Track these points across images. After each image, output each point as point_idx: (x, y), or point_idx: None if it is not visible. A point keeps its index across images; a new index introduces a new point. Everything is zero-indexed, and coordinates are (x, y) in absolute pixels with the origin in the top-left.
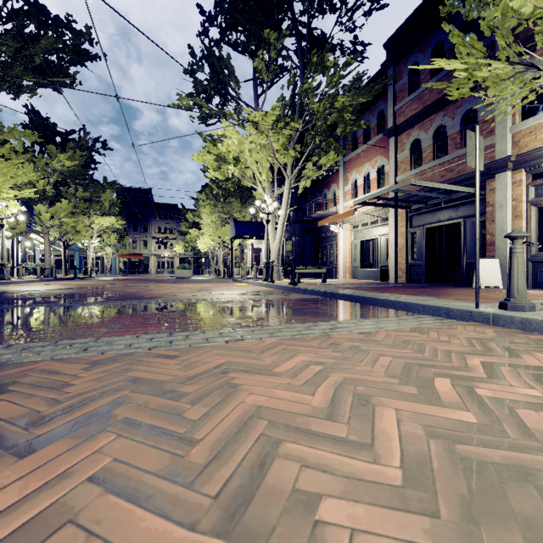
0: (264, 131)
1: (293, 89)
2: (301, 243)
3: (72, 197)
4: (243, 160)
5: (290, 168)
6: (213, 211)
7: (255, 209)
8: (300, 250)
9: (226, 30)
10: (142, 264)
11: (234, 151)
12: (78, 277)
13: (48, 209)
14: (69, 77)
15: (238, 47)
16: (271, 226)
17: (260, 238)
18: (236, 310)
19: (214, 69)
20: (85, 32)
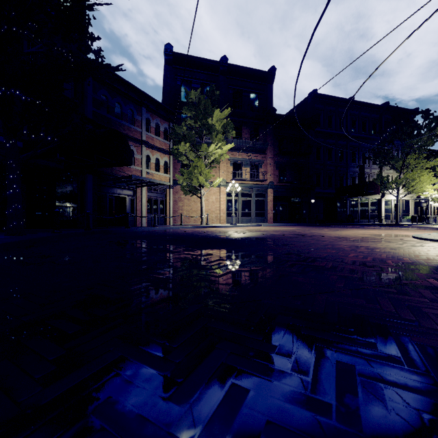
0: None
1: None
2: None
3: None
4: None
5: None
6: None
7: None
8: None
9: None
10: None
11: None
12: None
13: None
14: None
15: None
16: None
17: None
18: None
19: None
20: None
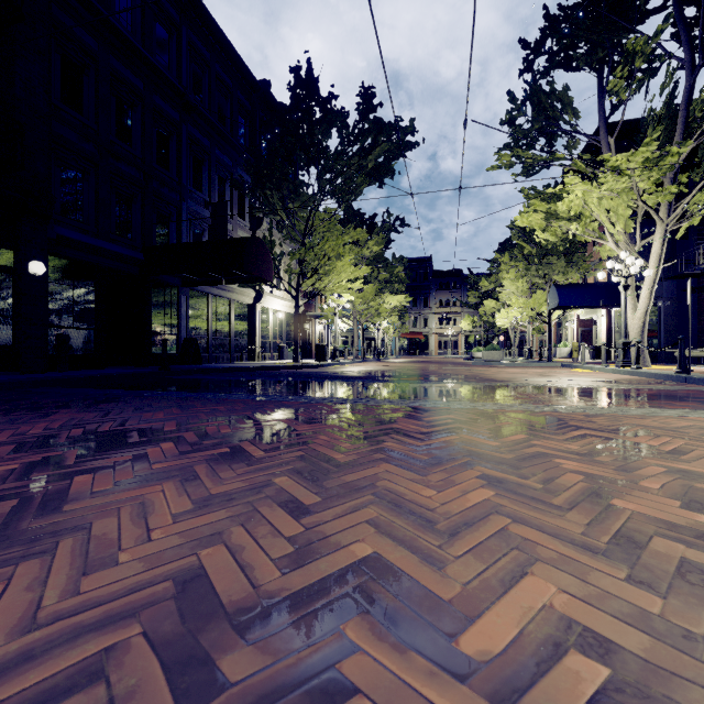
0: (624, 171)
1: (670, 94)
2: (676, 309)
3: (375, 280)
4: (589, 213)
5: (665, 208)
6: (519, 275)
7: (586, 266)
8: (674, 321)
9: (559, 53)
10: (421, 344)
11: (577, 206)
12: (377, 359)
13: (358, 295)
14: (390, 172)
15: (571, 63)
16: (628, 293)
17: (595, 307)
18: (633, 396)
19: (539, 107)
20: (408, 126)
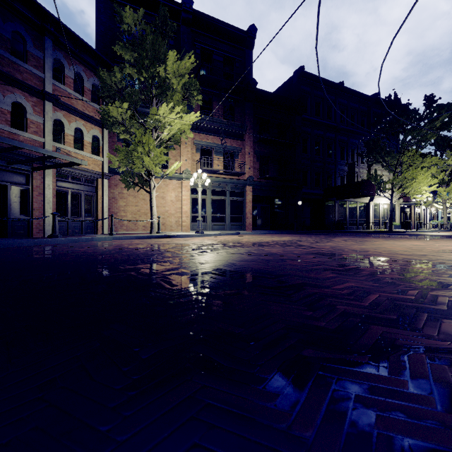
0: None
1: None
2: None
3: None
4: None
5: None
6: None
7: None
8: None
9: None
10: None
11: None
12: None
13: (445, 189)
14: None
15: None
16: None
17: None
18: None
19: None
20: None
